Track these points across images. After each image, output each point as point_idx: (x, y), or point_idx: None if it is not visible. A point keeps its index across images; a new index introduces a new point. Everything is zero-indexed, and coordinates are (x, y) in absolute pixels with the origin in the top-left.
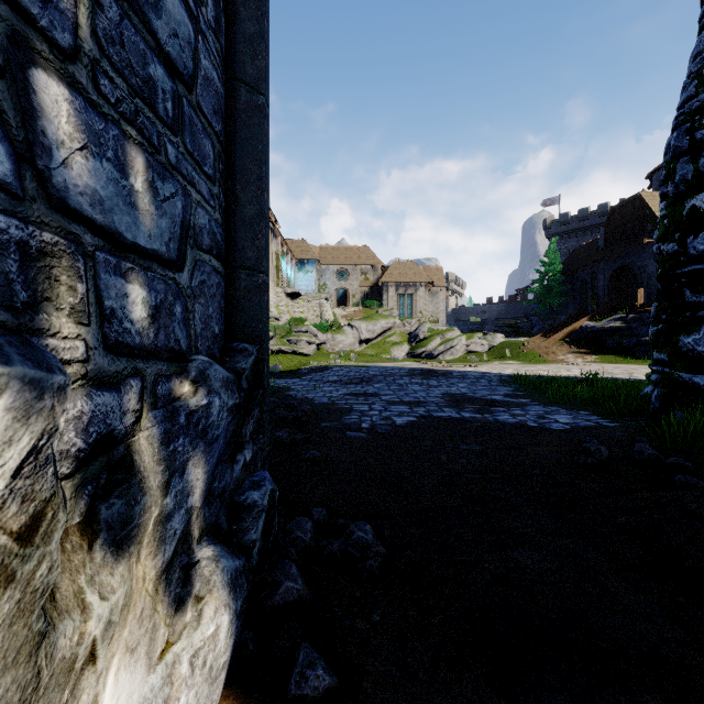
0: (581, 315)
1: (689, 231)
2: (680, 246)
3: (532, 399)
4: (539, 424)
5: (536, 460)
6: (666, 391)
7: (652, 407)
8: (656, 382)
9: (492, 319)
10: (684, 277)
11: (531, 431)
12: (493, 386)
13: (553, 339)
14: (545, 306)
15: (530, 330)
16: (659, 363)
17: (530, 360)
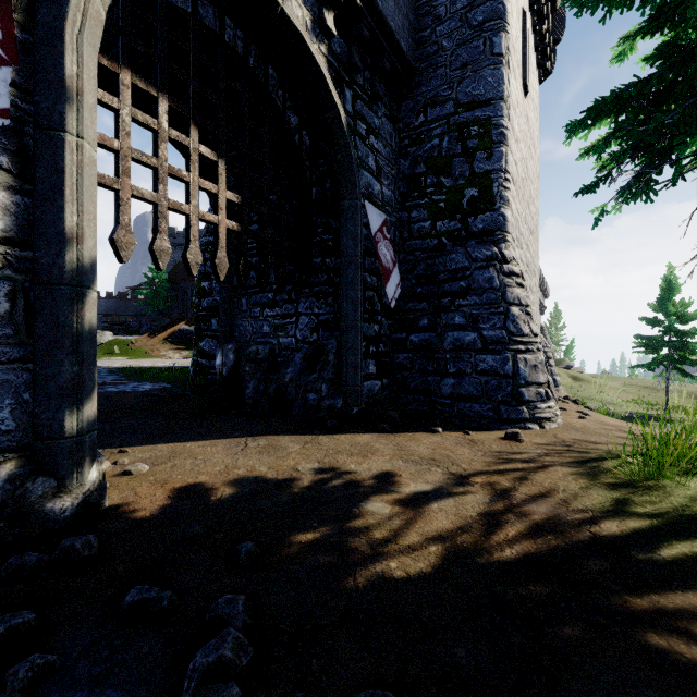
0: (181, 319)
1: (203, 296)
2: (200, 302)
3: (133, 380)
4: (133, 390)
5: (129, 403)
6: (195, 368)
7: (191, 376)
8: (192, 364)
9: (100, 316)
10: (202, 316)
11: (128, 393)
12: (103, 376)
13: (159, 338)
14: (153, 308)
15: (140, 329)
16: (194, 355)
17: (138, 356)
